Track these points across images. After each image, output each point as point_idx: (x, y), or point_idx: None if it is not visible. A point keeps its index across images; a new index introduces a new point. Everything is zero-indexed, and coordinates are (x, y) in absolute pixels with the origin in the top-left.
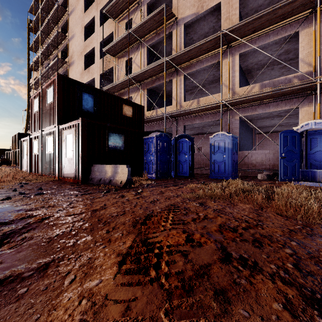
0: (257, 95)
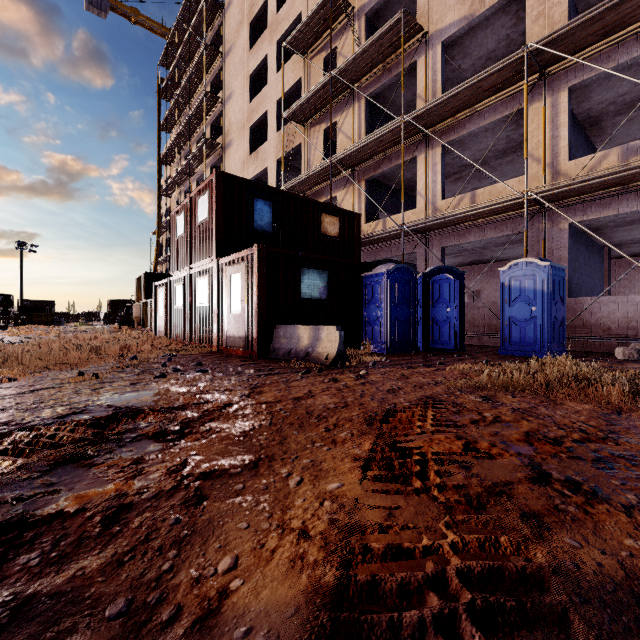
0: (614, 175)
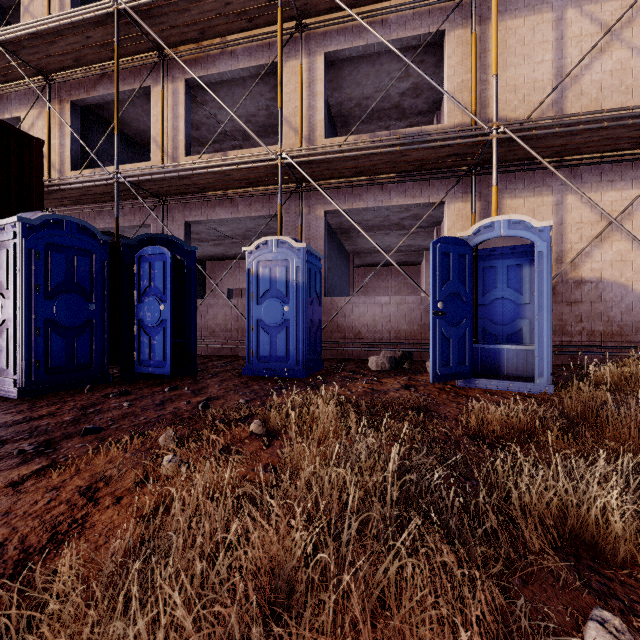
0: (369, 151)
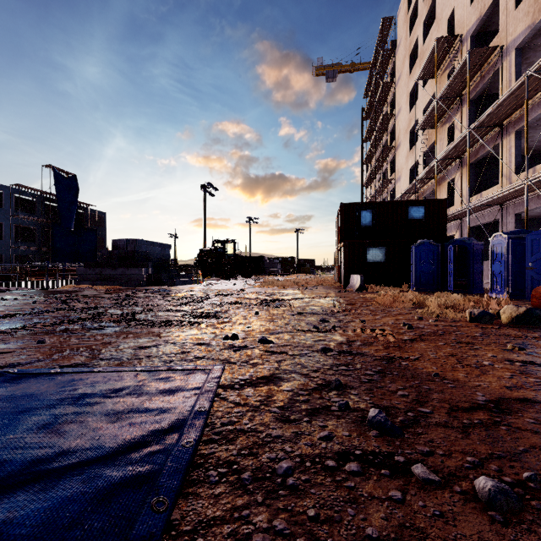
0: None
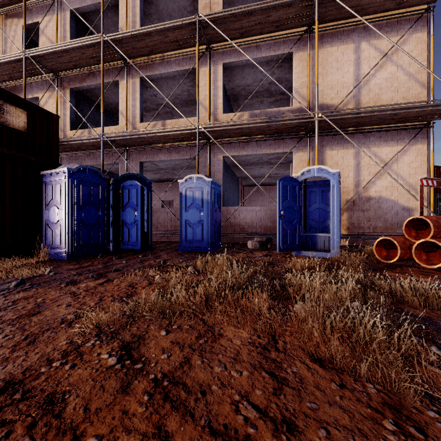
0: (248, 125)
